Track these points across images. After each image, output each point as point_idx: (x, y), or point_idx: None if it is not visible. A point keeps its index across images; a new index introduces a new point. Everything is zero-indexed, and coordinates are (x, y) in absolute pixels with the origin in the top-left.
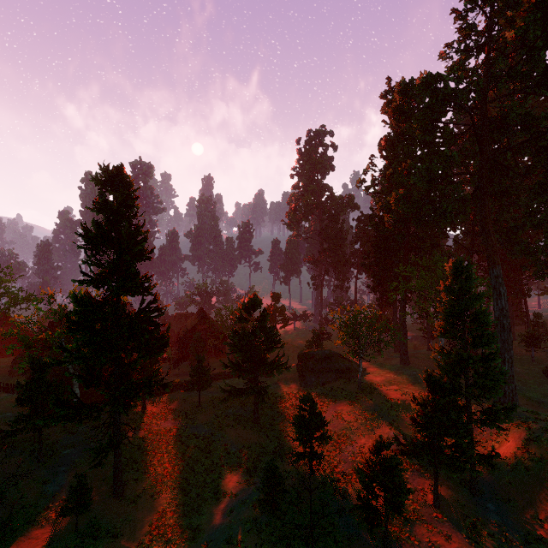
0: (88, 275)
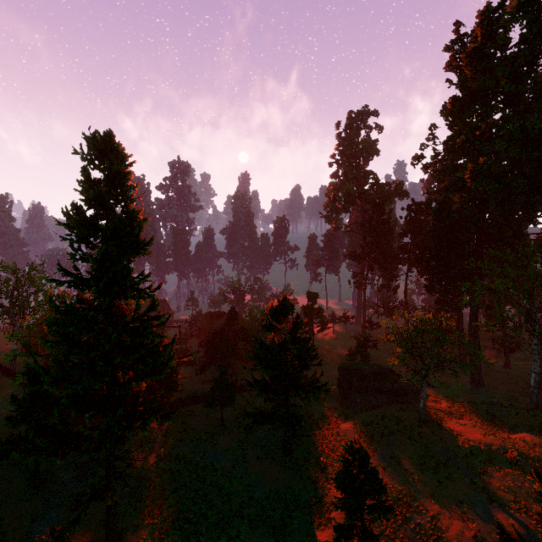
0: (70, 273)
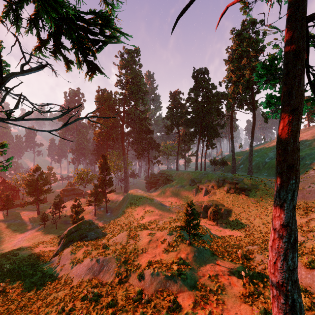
0: None
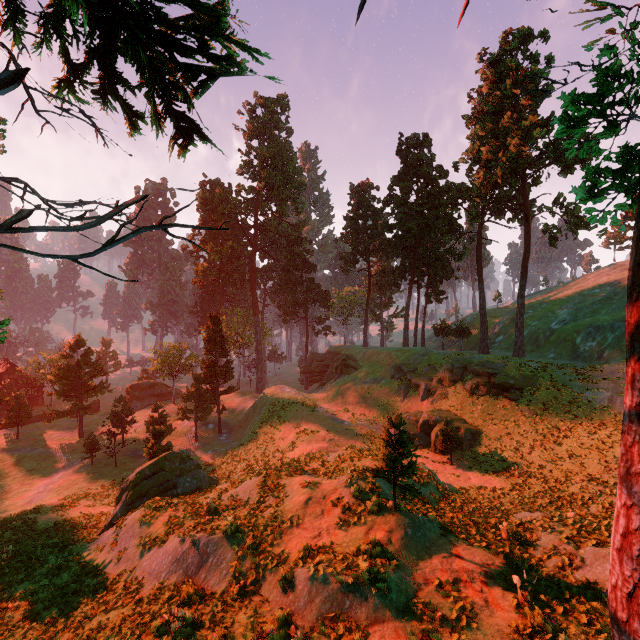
0: None
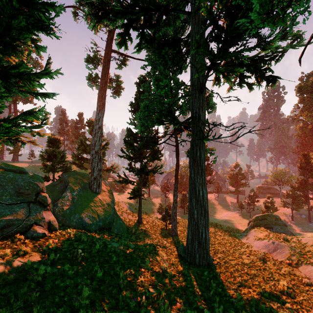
0: None
